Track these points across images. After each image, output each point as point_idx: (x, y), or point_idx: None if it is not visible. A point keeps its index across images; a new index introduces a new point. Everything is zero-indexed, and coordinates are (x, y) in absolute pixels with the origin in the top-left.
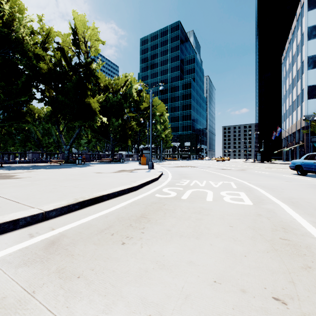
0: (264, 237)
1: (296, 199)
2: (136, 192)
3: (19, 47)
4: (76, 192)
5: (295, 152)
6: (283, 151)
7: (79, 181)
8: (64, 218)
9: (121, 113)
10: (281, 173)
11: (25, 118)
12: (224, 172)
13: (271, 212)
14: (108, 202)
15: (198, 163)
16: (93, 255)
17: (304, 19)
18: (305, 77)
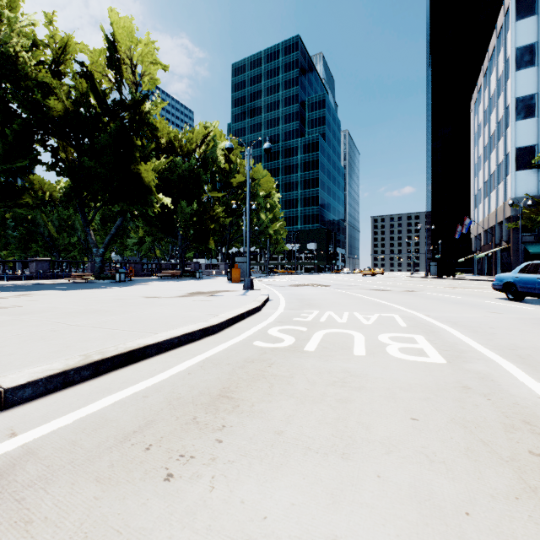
0: (495, 450)
1: (526, 350)
2: (217, 337)
3: (8, 69)
4: (94, 339)
5: (493, 261)
6: (473, 258)
7: (109, 315)
8: (51, 403)
9: (197, 192)
10: (477, 297)
11: (22, 199)
12: (379, 294)
13: (488, 381)
14: (156, 360)
15: (331, 279)
16: (83, 521)
17: (510, 34)
18: (511, 132)
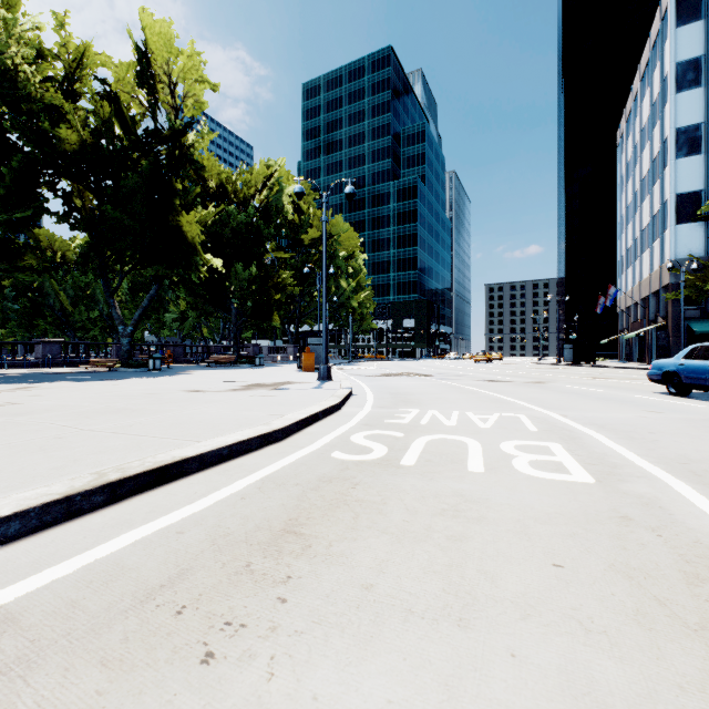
0: (677, 614)
1: (701, 464)
2: (281, 446)
3: (5, 87)
4: (113, 449)
5: (647, 343)
6: (620, 339)
7: (136, 416)
8: (46, 543)
9: (257, 252)
10: (628, 391)
11: (24, 260)
12: (498, 387)
13: (655, 508)
14: (198, 479)
15: (433, 367)
16: None
17: (668, 44)
18: (670, 174)
